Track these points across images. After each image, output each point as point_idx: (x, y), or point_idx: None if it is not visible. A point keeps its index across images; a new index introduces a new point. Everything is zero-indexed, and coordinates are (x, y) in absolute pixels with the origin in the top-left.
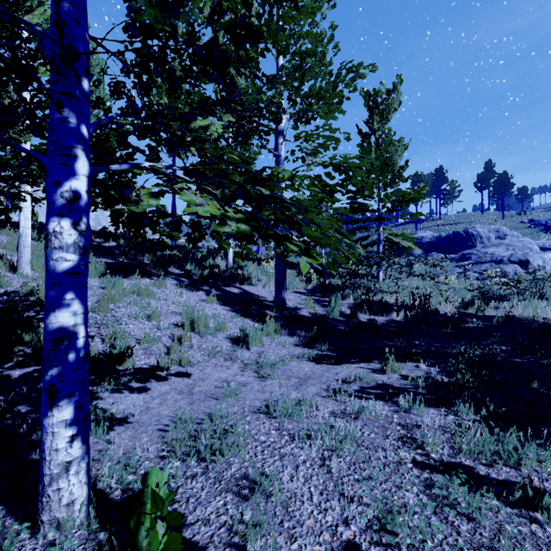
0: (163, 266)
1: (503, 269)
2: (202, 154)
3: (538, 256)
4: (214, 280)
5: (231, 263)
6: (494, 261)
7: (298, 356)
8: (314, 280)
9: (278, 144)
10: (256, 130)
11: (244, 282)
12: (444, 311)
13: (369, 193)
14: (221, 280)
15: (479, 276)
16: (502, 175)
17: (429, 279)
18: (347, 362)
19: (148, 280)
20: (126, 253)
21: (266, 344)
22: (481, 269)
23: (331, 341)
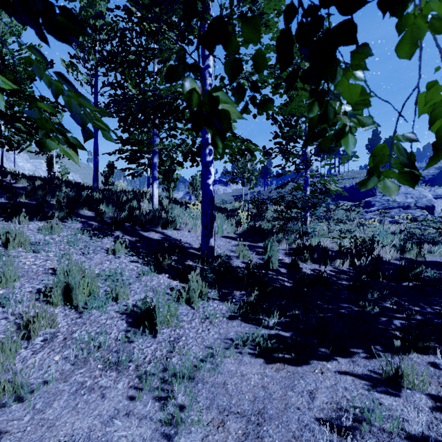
0: (70, 207)
1: (413, 214)
2: (124, 89)
3: (440, 202)
4: (132, 223)
5: (156, 205)
6: (402, 206)
7: (235, 346)
8: (244, 223)
9: (205, 55)
10: (174, 12)
11: (168, 226)
12: (383, 256)
13: (299, 135)
14: (140, 223)
15: (392, 220)
16: (388, 139)
17: (349, 223)
18: (316, 356)
19: (41, 223)
20: (27, 192)
21: (185, 320)
22: (391, 214)
23: (278, 306)
